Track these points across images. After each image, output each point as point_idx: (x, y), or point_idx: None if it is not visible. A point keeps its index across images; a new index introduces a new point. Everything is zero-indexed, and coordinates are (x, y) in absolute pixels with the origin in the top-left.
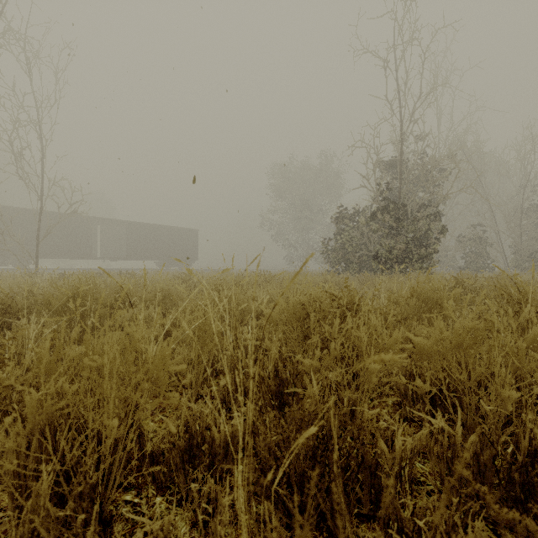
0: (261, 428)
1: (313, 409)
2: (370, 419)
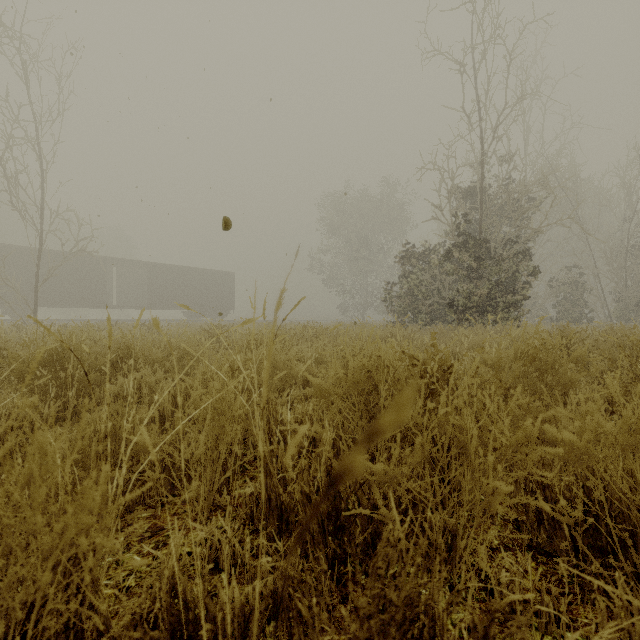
0: (302, 610)
1: (404, 596)
2: (473, 548)
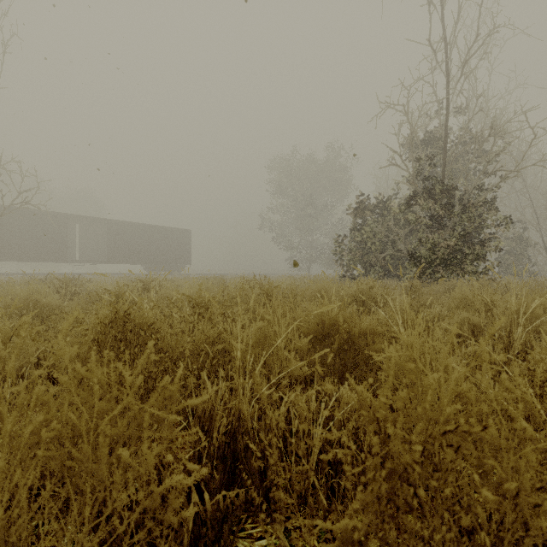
0: None
1: None
2: None
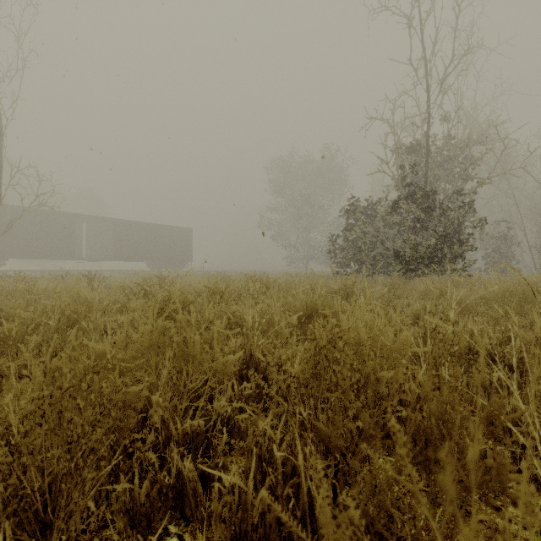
0: None
1: None
2: None
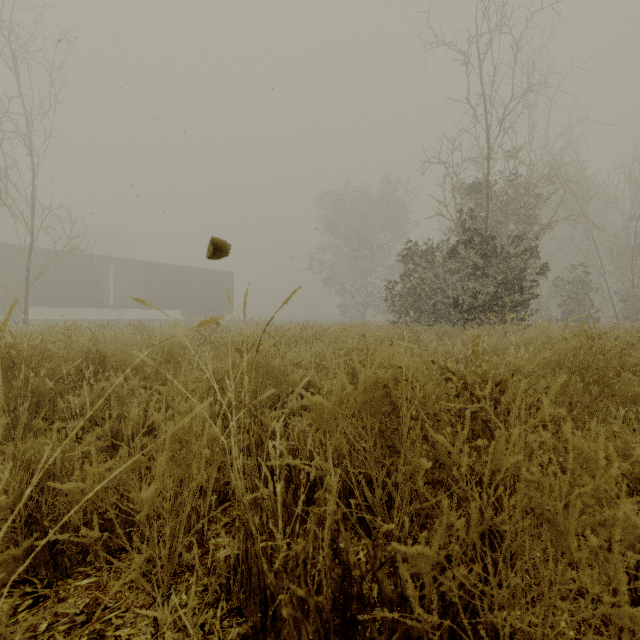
0: None
1: None
2: None
